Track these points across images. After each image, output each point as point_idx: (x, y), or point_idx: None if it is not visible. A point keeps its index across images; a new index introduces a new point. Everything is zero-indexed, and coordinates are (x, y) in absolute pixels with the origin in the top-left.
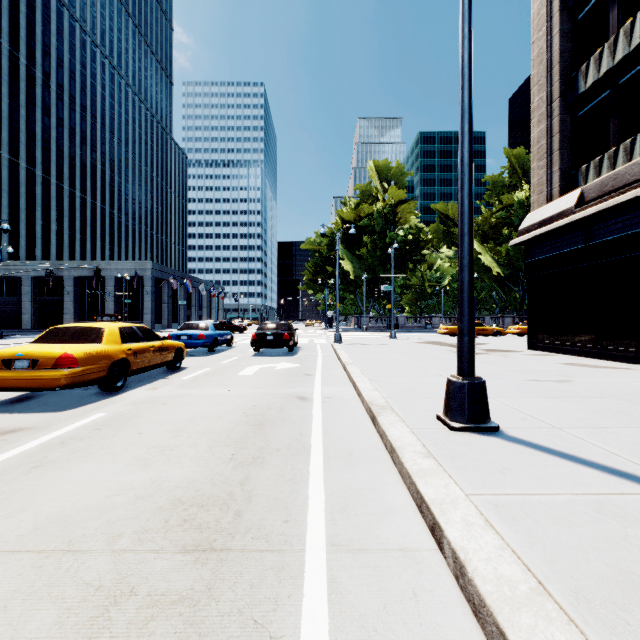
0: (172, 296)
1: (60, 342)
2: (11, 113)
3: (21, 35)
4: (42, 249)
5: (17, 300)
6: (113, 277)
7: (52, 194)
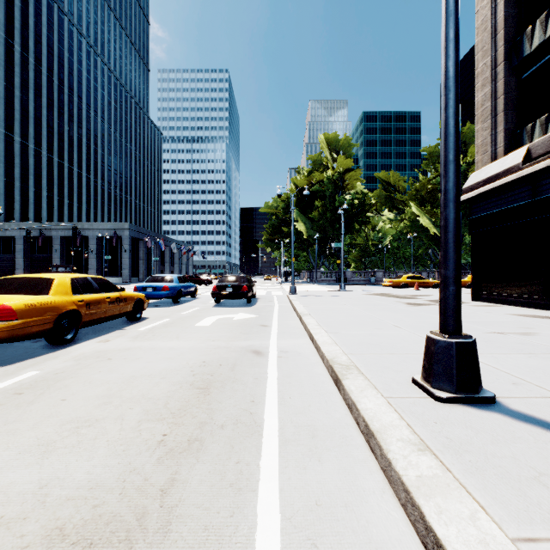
0: (147, 253)
1: (4, 293)
2: (7, 93)
3: (16, 25)
4: (34, 212)
5: (12, 257)
6: (95, 237)
7: (43, 165)
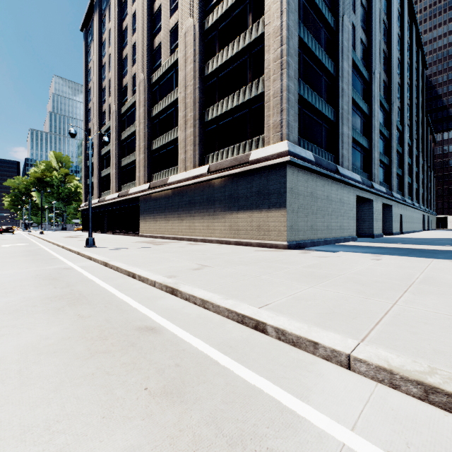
0: None
1: None
2: None
3: None
4: None
5: None
6: None
7: None
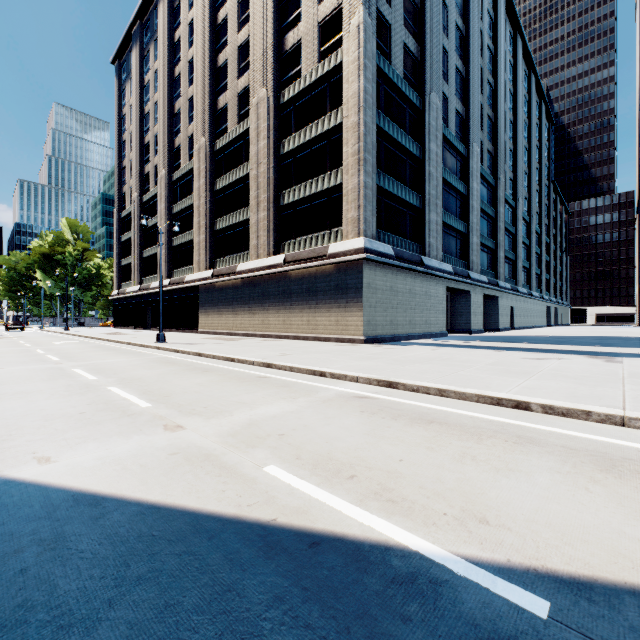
0: None
1: None
2: None
3: None
4: None
5: None
6: None
7: None
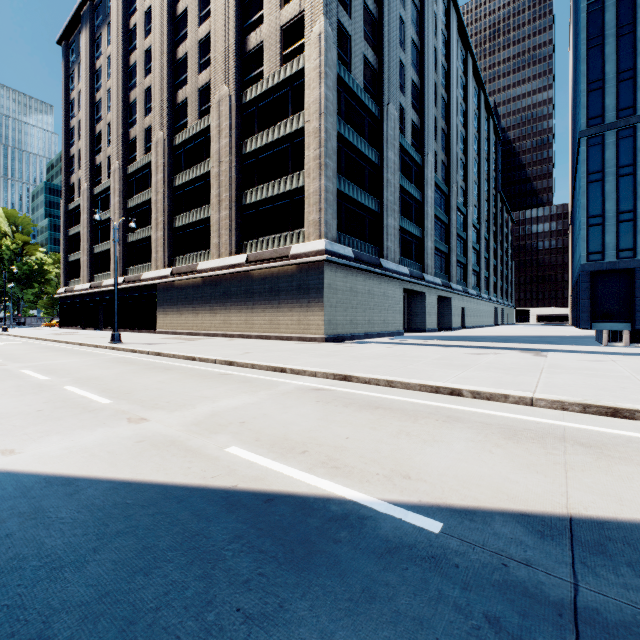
0: None
1: None
2: None
3: None
4: None
5: None
6: None
7: None
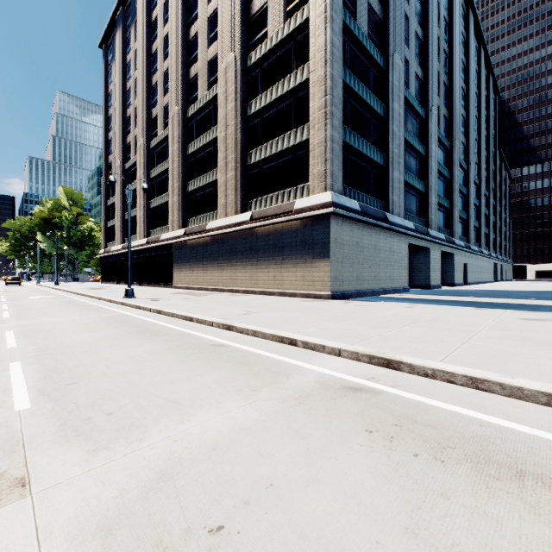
0: None
1: None
2: None
3: None
4: None
5: None
6: None
7: None
